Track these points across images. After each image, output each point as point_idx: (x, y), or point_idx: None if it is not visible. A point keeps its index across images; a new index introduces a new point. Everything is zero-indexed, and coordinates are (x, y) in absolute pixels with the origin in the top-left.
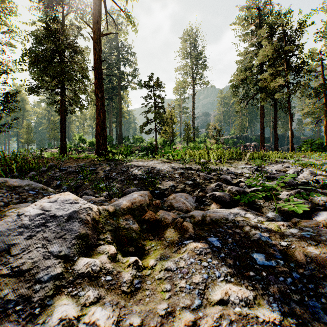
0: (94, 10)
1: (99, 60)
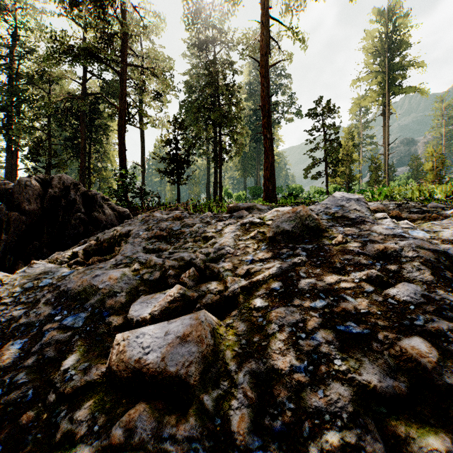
0: (261, 42)
1: (268, 95)
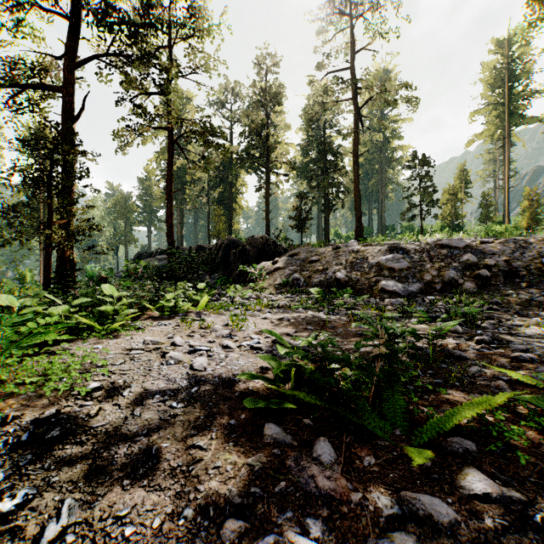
0: (354, 140)
1: (358, 174)
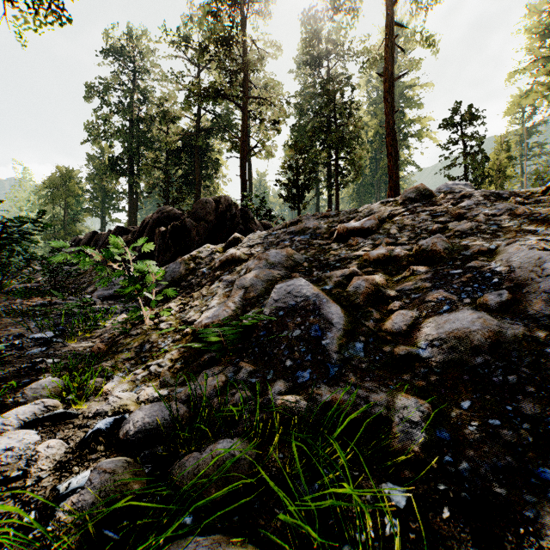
0: (385, 55)
1: (392, 111)
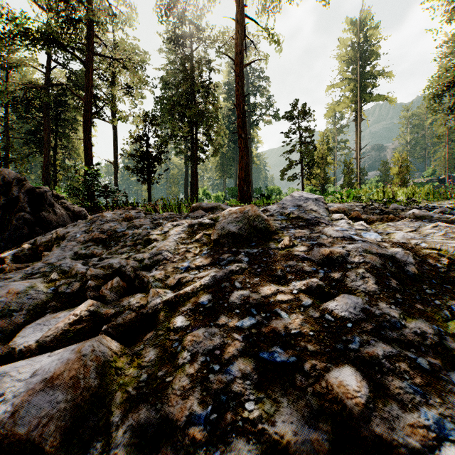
0: (236, 40)
1: (242, 95)
